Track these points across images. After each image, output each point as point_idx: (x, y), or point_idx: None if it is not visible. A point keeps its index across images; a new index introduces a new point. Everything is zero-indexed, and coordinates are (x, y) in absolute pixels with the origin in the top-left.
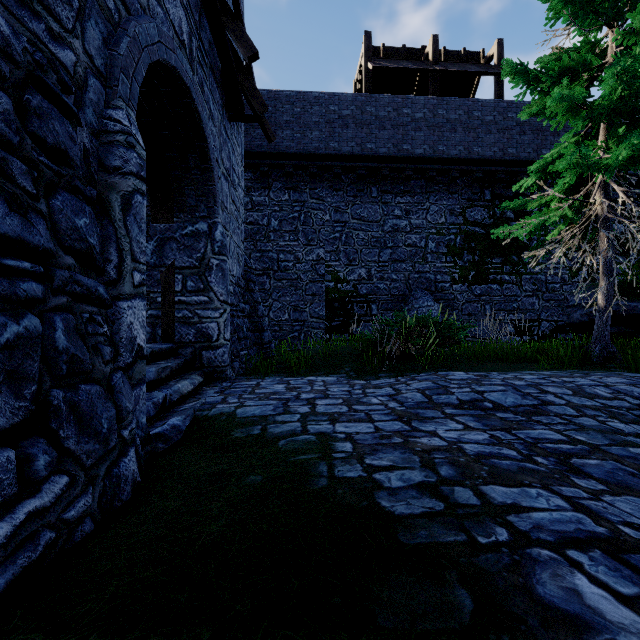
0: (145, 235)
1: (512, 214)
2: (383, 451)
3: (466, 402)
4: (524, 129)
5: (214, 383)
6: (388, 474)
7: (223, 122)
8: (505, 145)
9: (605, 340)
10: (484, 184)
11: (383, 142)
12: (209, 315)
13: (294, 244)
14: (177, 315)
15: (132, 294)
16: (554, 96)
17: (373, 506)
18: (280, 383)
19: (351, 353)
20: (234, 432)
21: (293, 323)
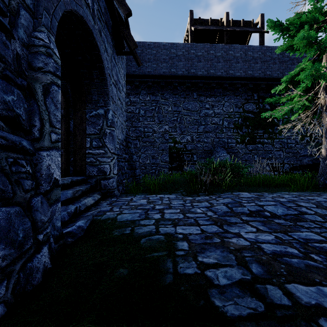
0: (60, 111)
1: (269, 107)
2: (209, 250)
3: (254, 212)
4: (275, 61)
5: (107, 198)
6: (215, 271)
7: (113, 54)
8: (265, 70)
9: (326, 174)
10: (254, 91)
11: (200, 69)
12: (105, 160)
13: (152, 123)
14: (87, 160)
15: (50, 147)
16: (299, 36)
17: (209, 305)
18: (144, 199)
19: (183, 181)
20: (114, 232)
21: (152, 165)
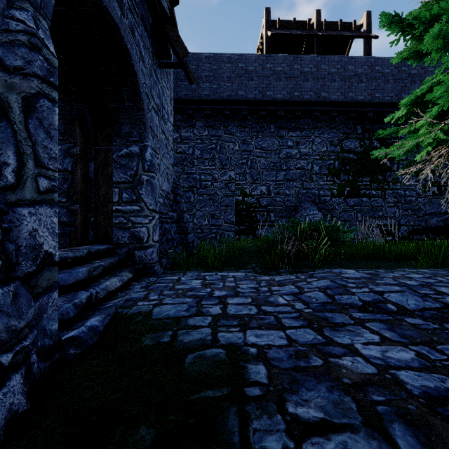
0: (56, 142)
1: (378, 144)
2: (305, 384)
3: (369, 304)
4: (388, 78)
5: (143, 278)
6: (324, 444)
7: (153, 66)
8: (373, 91)
9: None
10: (356, 121)
11: (279, 90)
12: (140, 221)
13: (212, 168)
14: (114, 221)
15: (36, 200)
16: (433, 32)
17: None
18: (197, 278)
19: (256, 251)
20: (144, 338)
21: (211, 227)
